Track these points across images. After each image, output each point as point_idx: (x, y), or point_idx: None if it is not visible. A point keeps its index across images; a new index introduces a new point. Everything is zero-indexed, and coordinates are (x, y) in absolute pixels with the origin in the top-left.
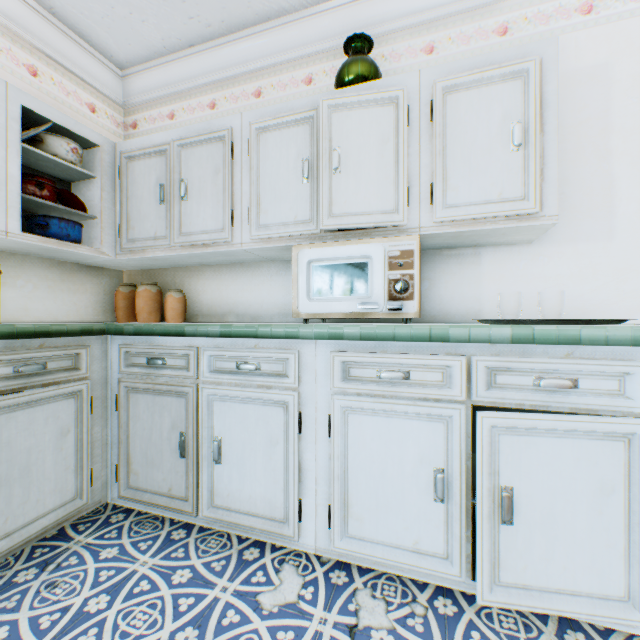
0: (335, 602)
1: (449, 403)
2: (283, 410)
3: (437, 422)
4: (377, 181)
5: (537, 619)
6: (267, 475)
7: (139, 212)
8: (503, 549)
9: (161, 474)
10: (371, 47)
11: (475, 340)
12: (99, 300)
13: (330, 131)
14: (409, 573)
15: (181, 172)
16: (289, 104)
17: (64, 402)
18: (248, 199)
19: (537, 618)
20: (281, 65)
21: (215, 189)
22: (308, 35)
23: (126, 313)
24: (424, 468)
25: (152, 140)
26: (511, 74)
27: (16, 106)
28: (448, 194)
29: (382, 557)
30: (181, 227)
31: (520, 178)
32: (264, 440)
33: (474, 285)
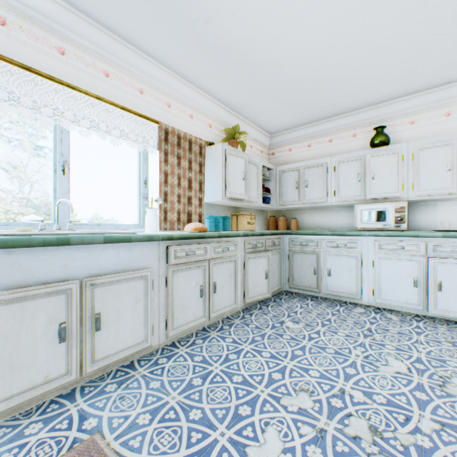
0: (377, 313)
1: (418, 256)
2: (354, 259)
3: (414, 262)
4: (389, 182)
5: (451, 323)
6: (348, 280)
7: (286, 191)
8: (437, 299)
9: (305, 280)
10: (385, 128)
11: (428, 237)
12: (262, 222)
13: (369, 165)
14: (403, 310)
15: (304, 177)
16: (351, 154)
17: (277, 255)
18: (333, 187)
19: (452, 323)
20: (341, 130)
21: (319, 183)
22: (354, 119)
23: (272, 227)
24: (409, 277)
25: (292, 166)
26: (446, 145)
27: (261, 166)
28: (419, 186)
29: (393, 304)
30: (304, 197)
31: (449, 181)
32: (347, 269)
33: (433, 216)
